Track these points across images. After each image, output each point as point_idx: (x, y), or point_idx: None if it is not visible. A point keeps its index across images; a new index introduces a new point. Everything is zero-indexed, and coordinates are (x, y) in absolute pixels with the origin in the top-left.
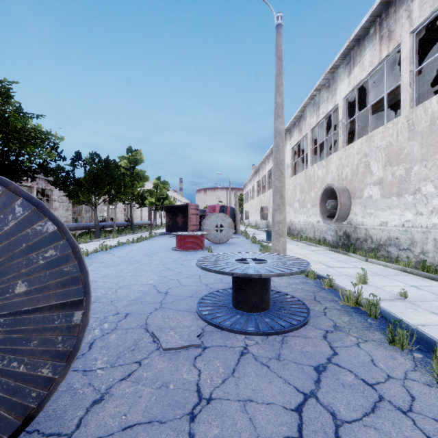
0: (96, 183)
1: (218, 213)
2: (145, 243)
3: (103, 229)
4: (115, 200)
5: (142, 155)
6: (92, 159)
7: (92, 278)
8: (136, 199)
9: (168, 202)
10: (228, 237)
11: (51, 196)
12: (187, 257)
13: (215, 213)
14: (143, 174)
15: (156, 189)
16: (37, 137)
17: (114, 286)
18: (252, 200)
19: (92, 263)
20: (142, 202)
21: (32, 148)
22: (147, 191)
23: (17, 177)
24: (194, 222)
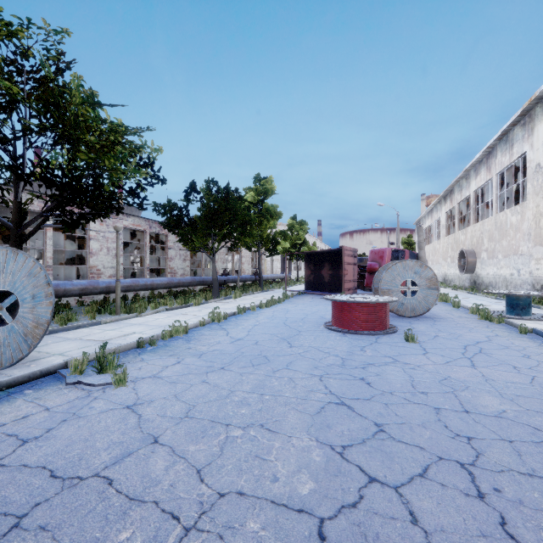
0: (212, 221)
1: (407, 261)
2: (278, 309)
3: (226, 284)
4: (237, 245)
5: (273, 184)
6: (208, 189)
7: (152, 423)
8: (265, 244)
9: (307, 249)
10: (426, 306)
11: (166, 242)
12: (367, 354)
13: (400, 261)
14: (274, 210)
15: (290, 231)
16: (118, 141)
17: (186, 496)
18: (434, 242)
19: (184, 354)
20: (273, 249)
21: (112, 161)
22: (280, 233)
23: (103, 211)
24: (350, 277)
